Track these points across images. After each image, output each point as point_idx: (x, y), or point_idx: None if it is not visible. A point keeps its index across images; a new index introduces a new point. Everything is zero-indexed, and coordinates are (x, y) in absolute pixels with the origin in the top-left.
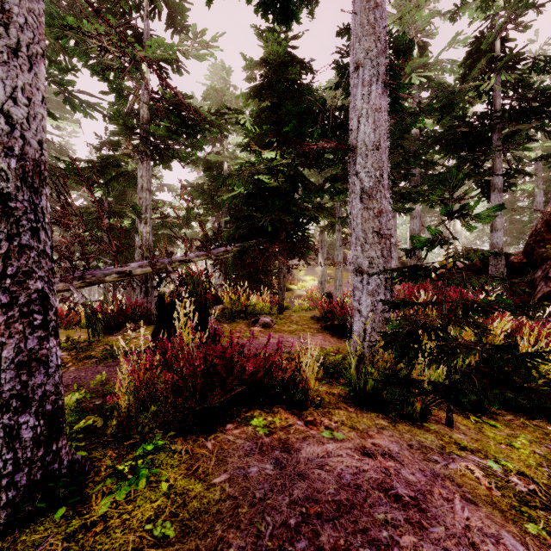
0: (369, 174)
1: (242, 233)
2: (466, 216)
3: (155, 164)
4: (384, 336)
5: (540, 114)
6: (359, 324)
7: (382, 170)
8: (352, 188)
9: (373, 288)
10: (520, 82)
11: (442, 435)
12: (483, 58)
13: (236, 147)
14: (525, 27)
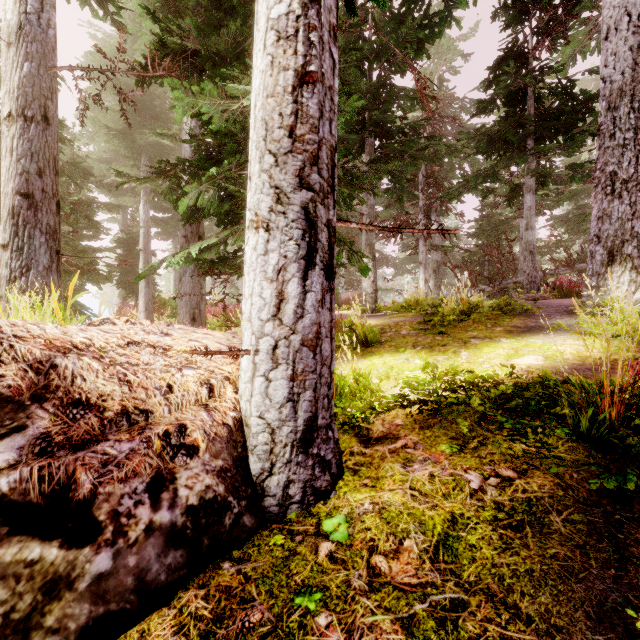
0: None
1: None
2: None
3: None
4: None
5: None
6: None
7: None
8: None
9: None
10: None
11: None
12: None
13: None
14: None
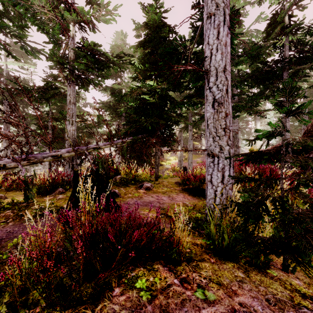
0: (218, 88)
1: (133, 131)
2: (300, 114)
3: (79, 88)
4: (239, 205)
5: (312, 60)
6: (211, 191)
7: (227, 86)
8: (206, 99)
9: (221, 167)
10: (299, 41)
11: (284, 282)
12: (279, 25)
13: (129, 78)
14: (303, 8)
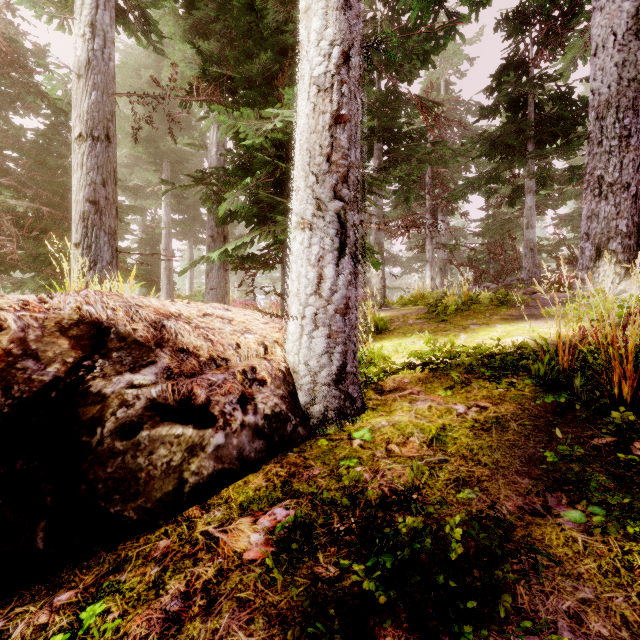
0: None
1: None
2: None
3: None
4: None
5: None
6: None
7: None
8: None
9: None
10: None
11: None
12: None
13: None
14: None
